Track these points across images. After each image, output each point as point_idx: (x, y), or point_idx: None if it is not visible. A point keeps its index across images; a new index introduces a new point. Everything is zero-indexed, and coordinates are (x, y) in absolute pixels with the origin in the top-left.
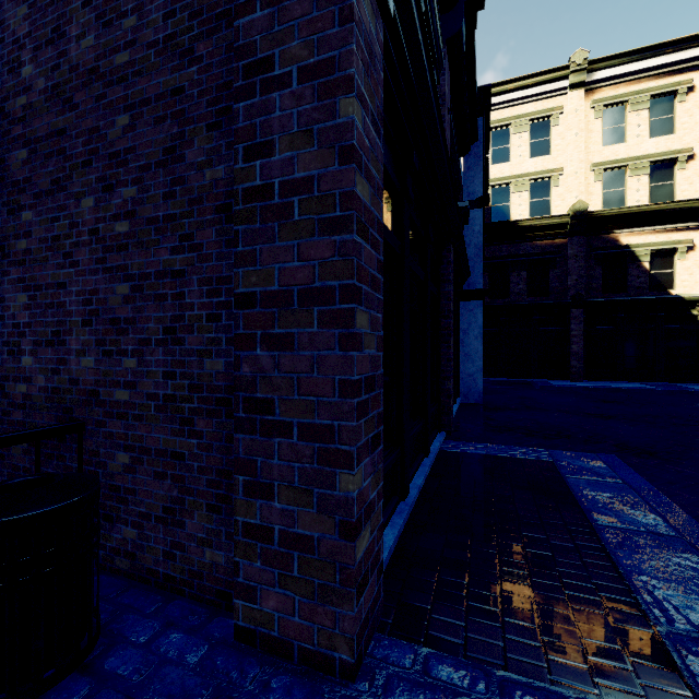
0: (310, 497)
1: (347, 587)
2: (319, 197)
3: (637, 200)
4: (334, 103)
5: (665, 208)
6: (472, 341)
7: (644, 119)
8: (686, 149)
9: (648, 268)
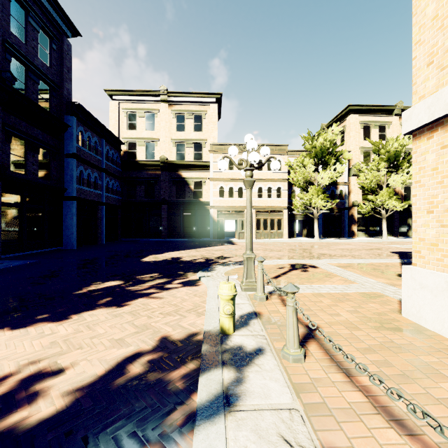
0: None
1: None
2: None
3: (188, 158)
4: None
5: (196, 163)
6: (69, 220)
7: (191, 123)
8: (205, 139)
9: (193, 188)
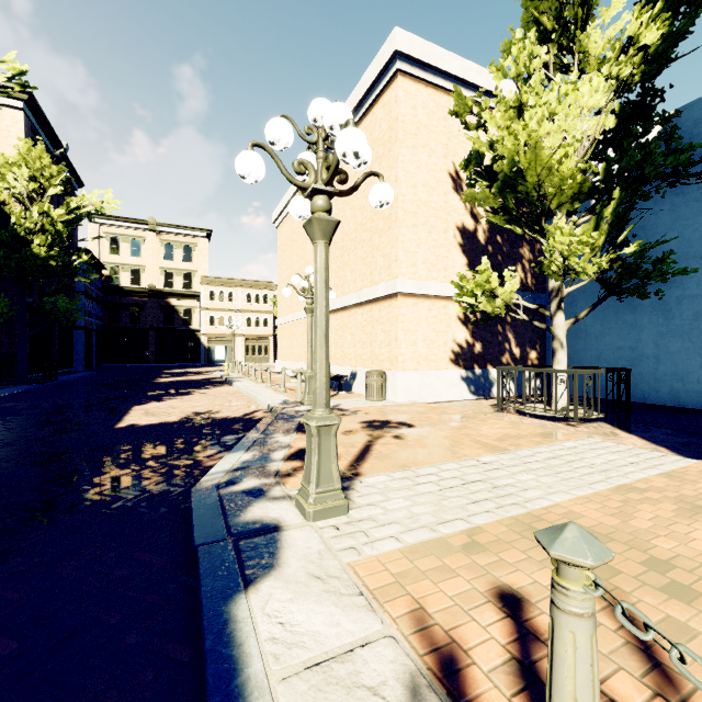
0: None
1: None
2: None
3: (178, 287)
4: None
5: (187, 293)
6: (80, 346)
7: (181, 253)
8: (195, 270)
9: (183, 316)
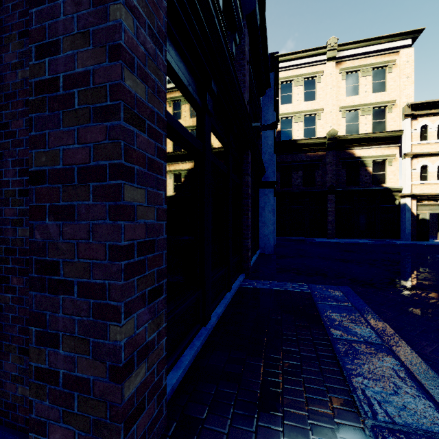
0: (87, 345)
1: (116, 422)
2: (94, 88)
3: (365, 130)
4: (105, 8)
5: (381, 135)
6: (267, 214)
7: (369, 82)
8: (392, 100)
9: (371, 170)
